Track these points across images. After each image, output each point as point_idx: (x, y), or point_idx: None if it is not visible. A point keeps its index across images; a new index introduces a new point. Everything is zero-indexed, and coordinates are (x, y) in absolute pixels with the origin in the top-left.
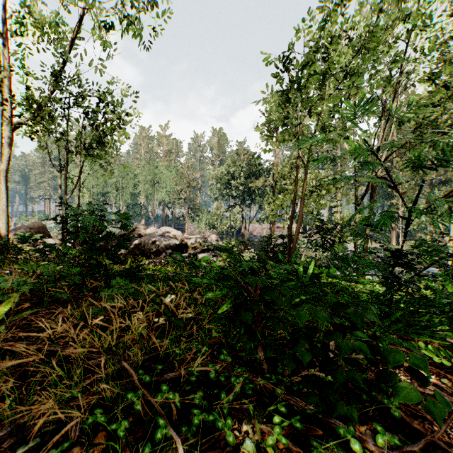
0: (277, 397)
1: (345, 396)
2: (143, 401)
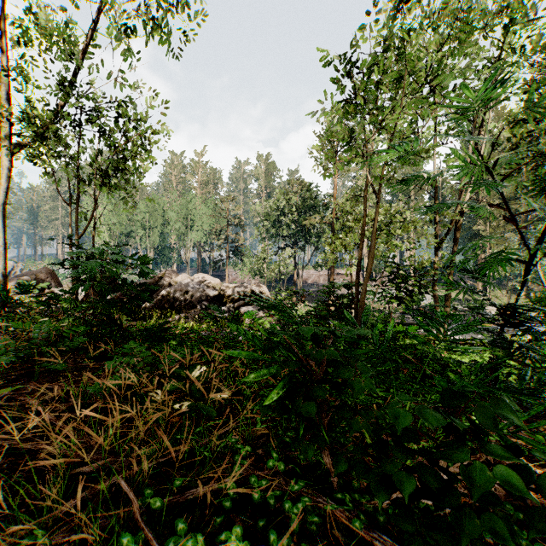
0: (353, 530)
1: None
2: None
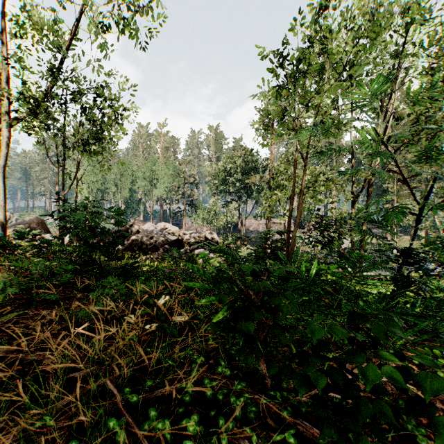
0: (282, 419)
1: (368, 429)
2: (125, 434)
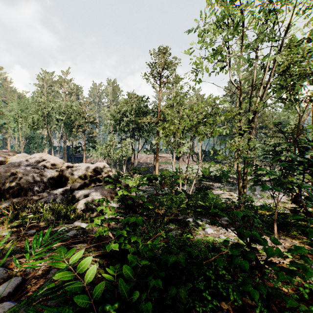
0: None
1: None
2: None
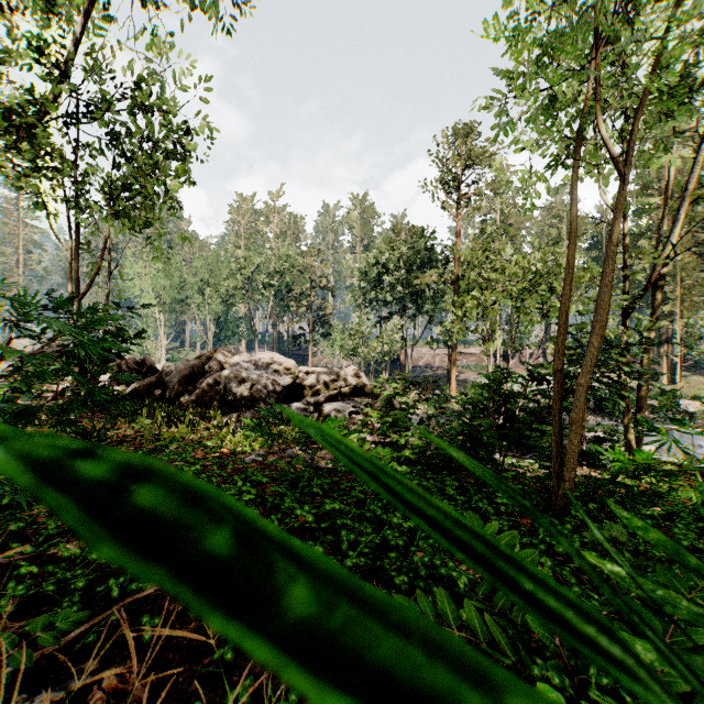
0: None
1: None
2: None
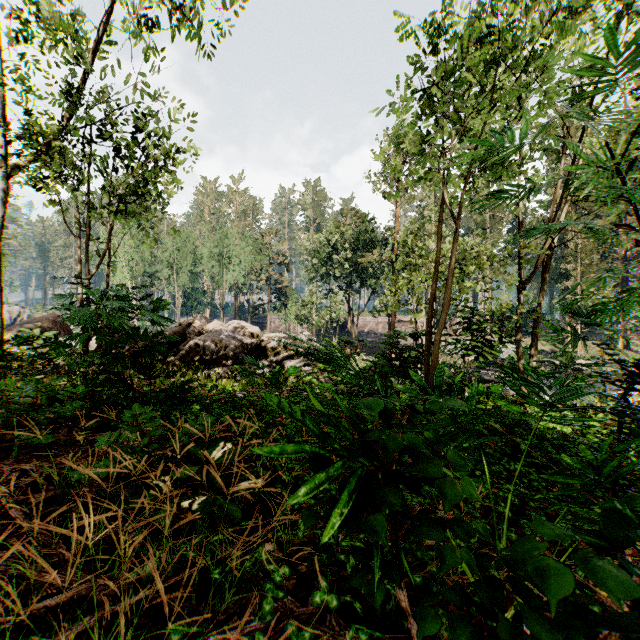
0: None
1: None
2: None
